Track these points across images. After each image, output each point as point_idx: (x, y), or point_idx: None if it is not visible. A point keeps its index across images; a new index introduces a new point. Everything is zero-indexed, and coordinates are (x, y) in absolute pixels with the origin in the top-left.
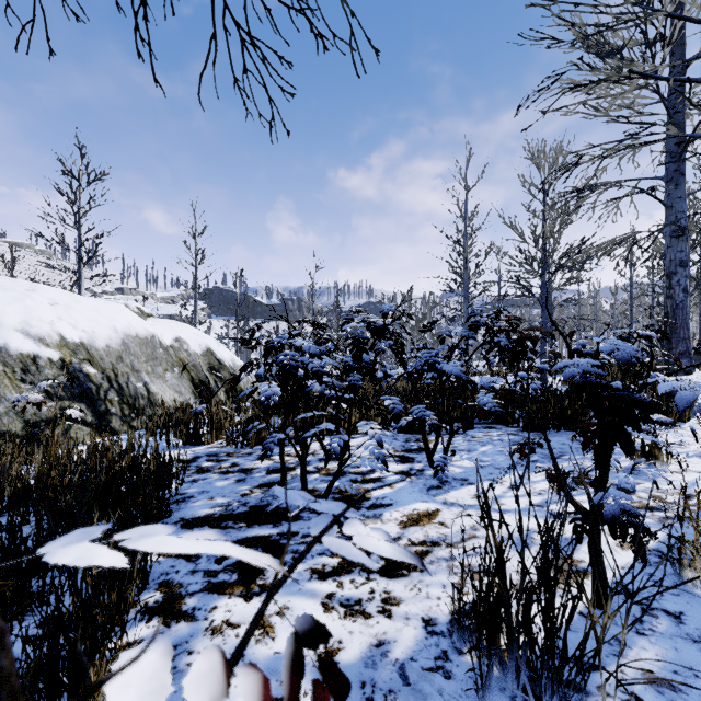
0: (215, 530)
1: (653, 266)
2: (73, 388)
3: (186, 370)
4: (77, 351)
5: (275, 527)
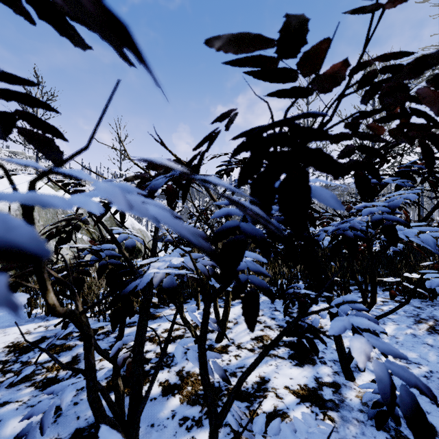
0: None
1: None
2: None
3: (89, 233)
4: None
5: None
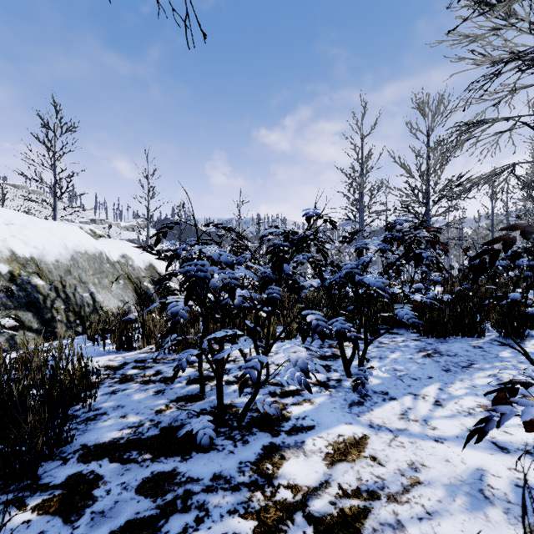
0: (114, 465)
1: (527, 193)
2: (20, 298)
3: (131, 282)
4: (26, 264)
5: (183, 461)
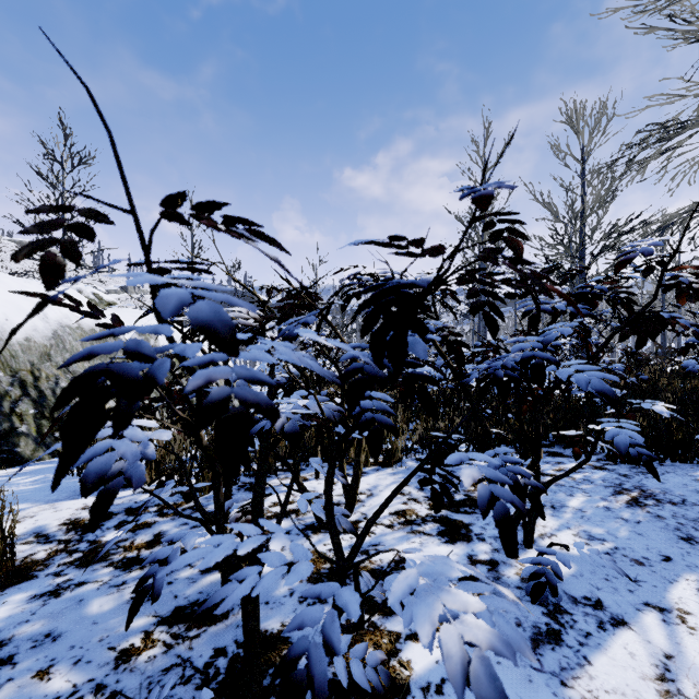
0: None
1: None
2: None
3: None
4: None
5: None
